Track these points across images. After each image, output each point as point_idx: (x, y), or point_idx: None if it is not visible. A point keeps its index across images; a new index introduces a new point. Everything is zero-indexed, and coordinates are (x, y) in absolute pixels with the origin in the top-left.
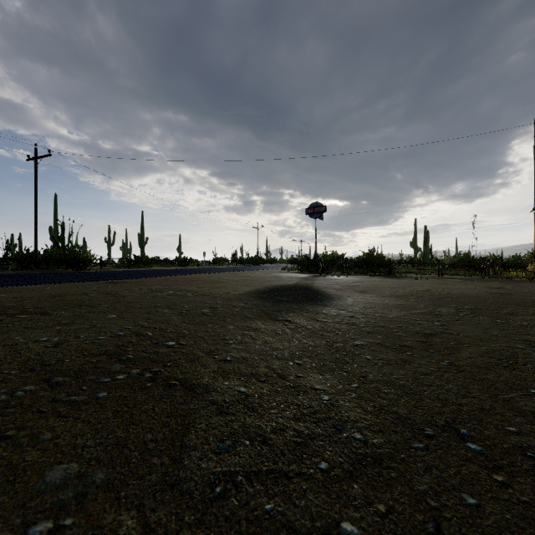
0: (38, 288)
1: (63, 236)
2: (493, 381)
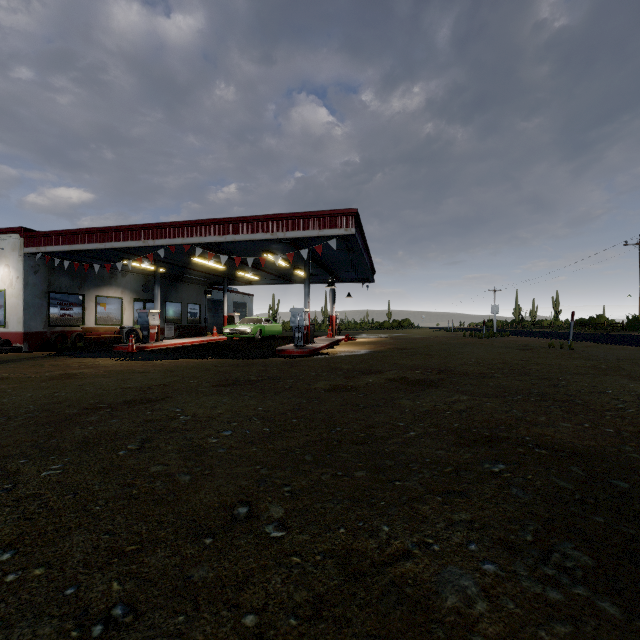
0: None
1: None
2: (318, 422)
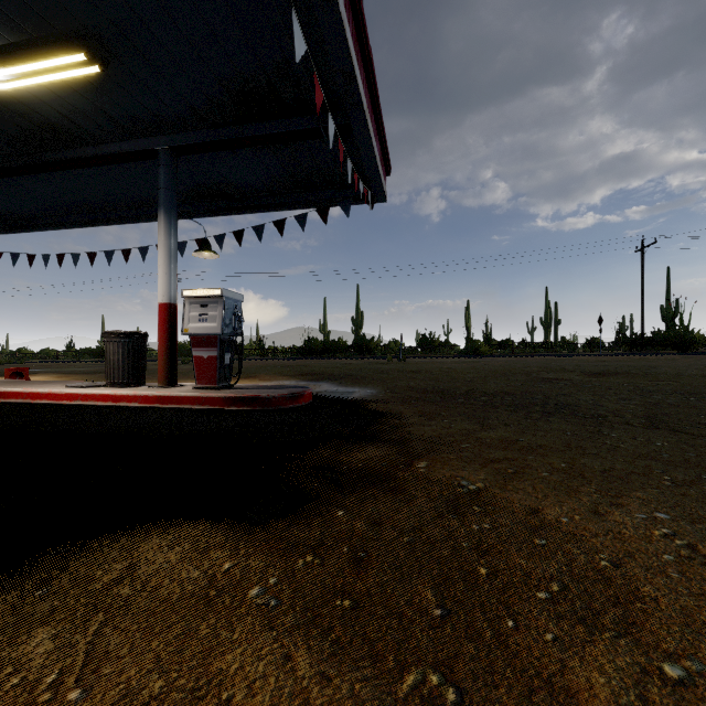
0: (635, 358)
1: (672, 316)
2: None
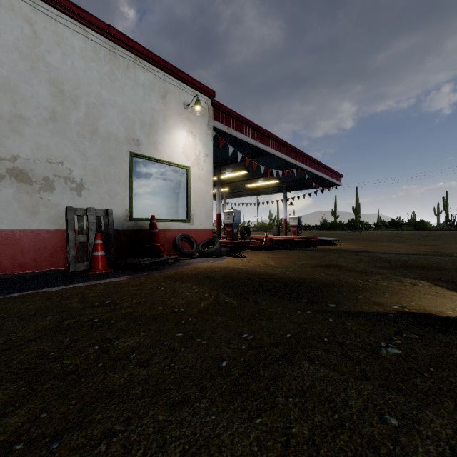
0: None
1: None
2: None
